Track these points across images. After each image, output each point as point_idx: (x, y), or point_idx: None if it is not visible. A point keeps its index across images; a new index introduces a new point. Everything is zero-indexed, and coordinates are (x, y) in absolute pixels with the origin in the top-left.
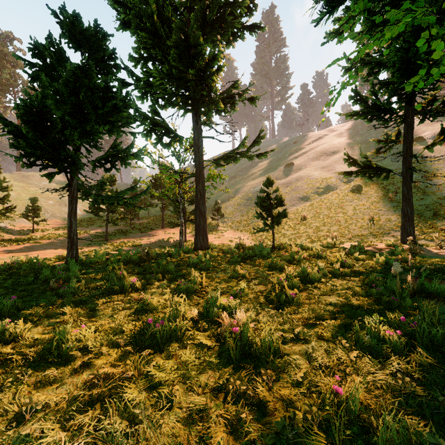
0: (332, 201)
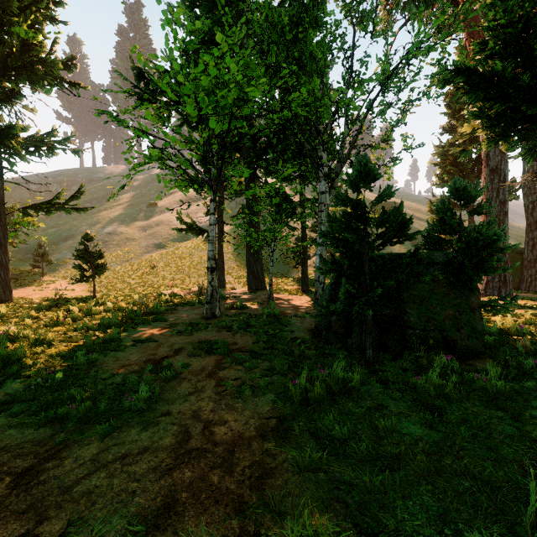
0: (185, 250)
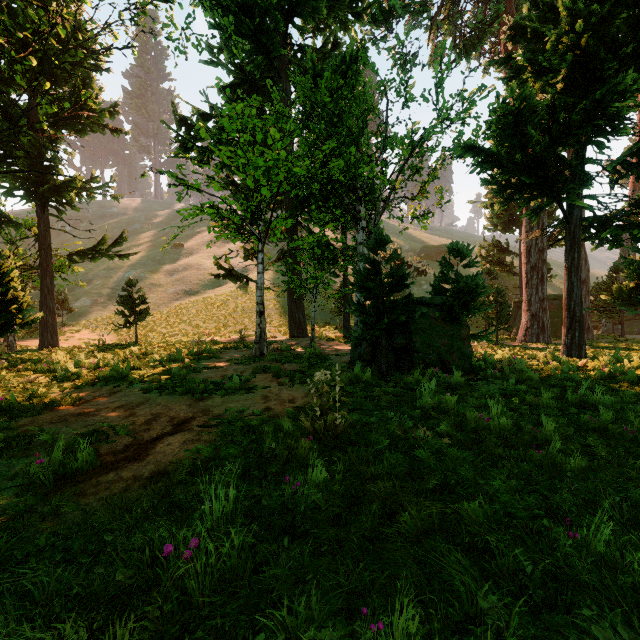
0: (219, 298)
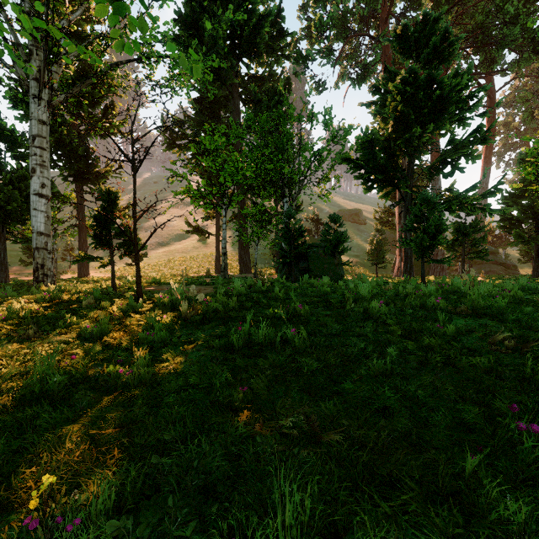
0: (185, 248)
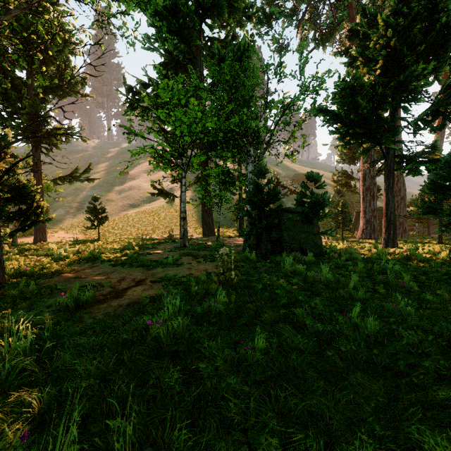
0: (153, 209)
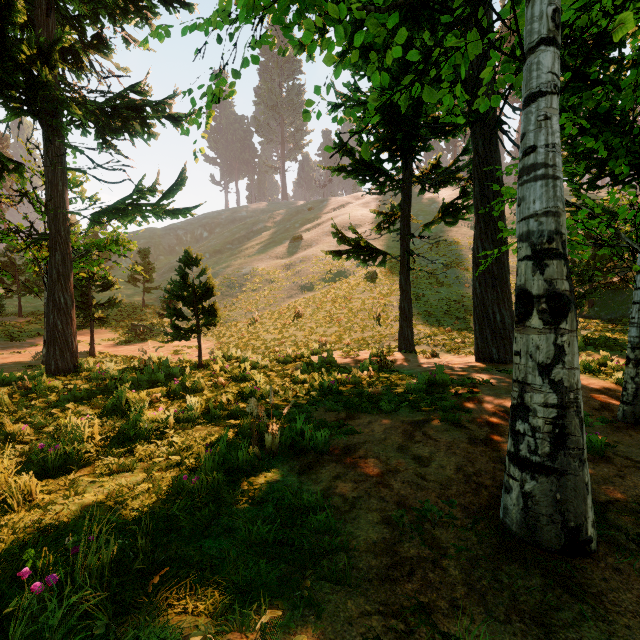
0: (340, 293)
